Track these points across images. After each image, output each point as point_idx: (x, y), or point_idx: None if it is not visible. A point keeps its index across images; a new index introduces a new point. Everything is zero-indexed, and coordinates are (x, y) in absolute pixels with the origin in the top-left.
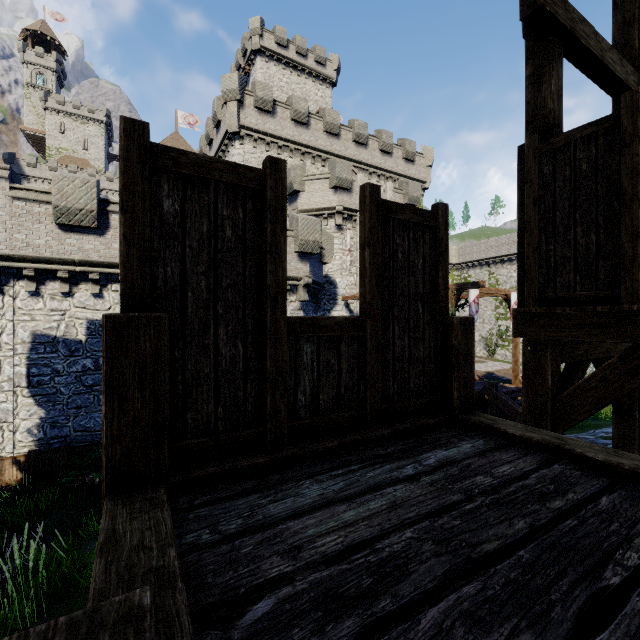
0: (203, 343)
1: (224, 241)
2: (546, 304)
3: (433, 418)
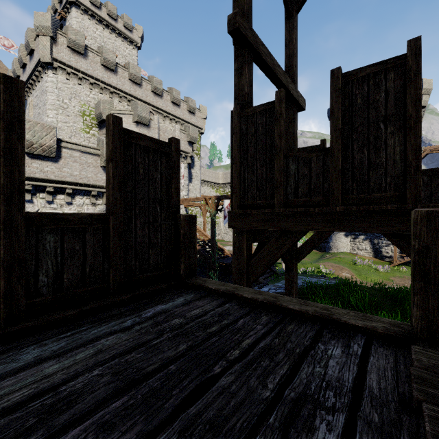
0: None
1: None
2: (244, 208)
3: (166, 283)
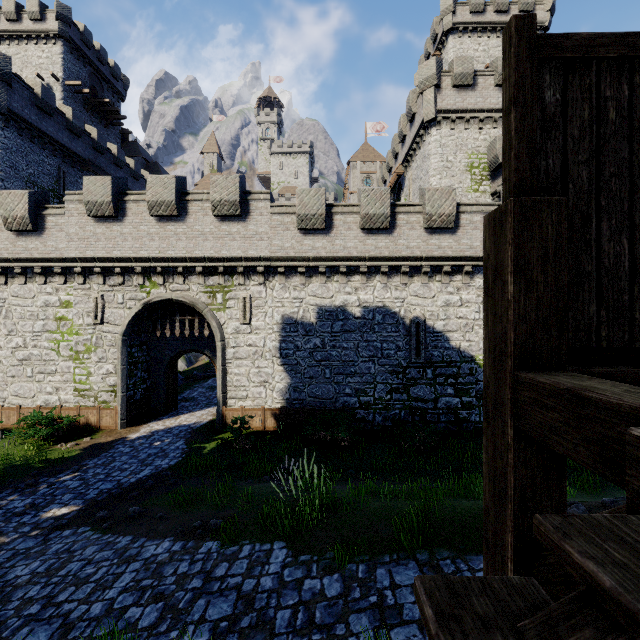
0: (584, 238)
1: (606, 125)
2: None
3: None
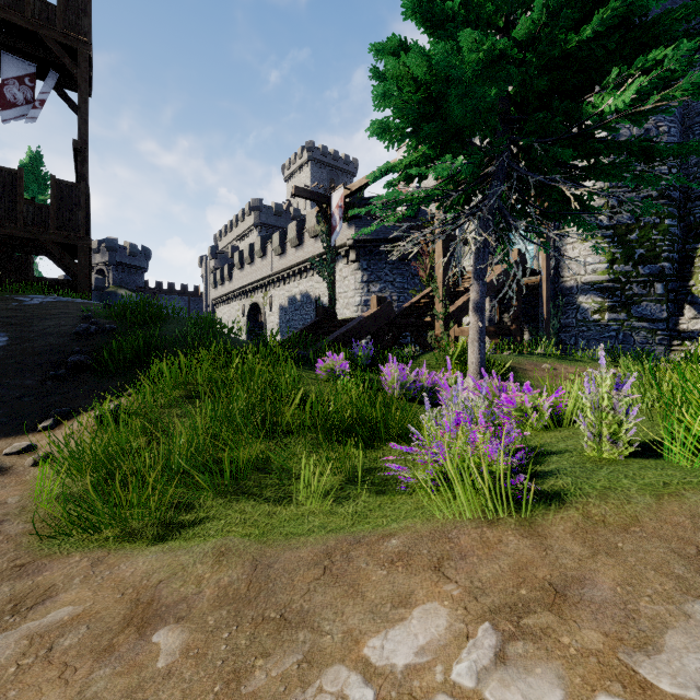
0: None
1: None
2: None
3: None
